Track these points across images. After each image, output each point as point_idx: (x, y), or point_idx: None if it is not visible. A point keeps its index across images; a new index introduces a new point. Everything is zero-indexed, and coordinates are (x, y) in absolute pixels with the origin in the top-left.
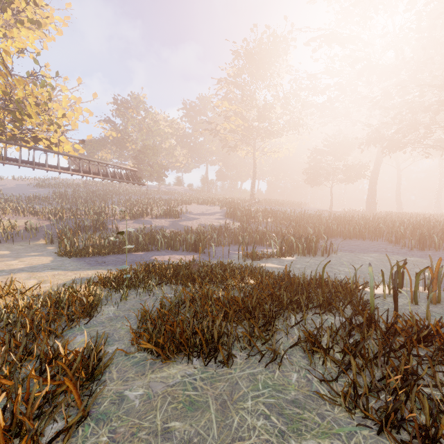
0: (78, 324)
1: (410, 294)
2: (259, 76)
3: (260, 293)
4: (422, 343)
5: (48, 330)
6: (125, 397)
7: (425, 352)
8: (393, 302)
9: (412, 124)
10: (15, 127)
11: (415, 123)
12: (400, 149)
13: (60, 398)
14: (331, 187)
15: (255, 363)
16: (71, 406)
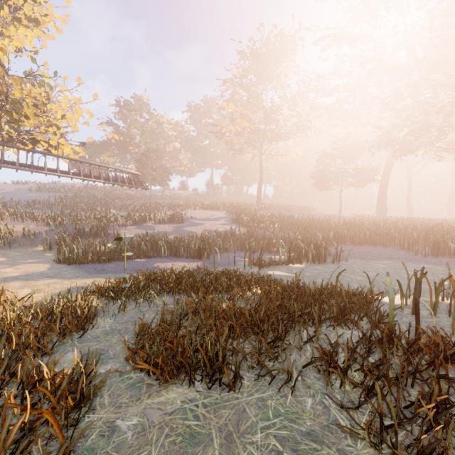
0: (70, 339)
1: (428, 305)
2: (266, 77)
3: (268, 305)
4: (449, 362)
5: (35, 347)
6: (117, 428)
7: (453, 372)
8: (412, 314)
9: (424, 126)
10: (12, 128)
11: (428, 125)
12: (412, 152)
13: (42, 429)
14: (340, 192)
15: (264, 385)
16: (54, 440)
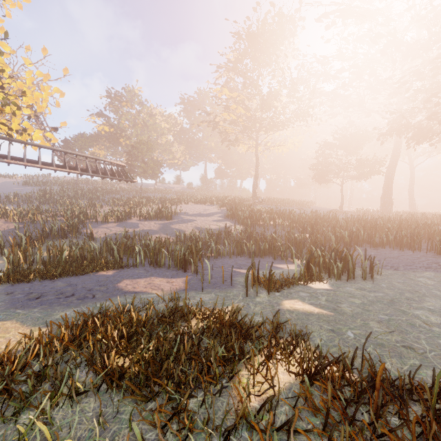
0: None
1: None
2: (263, 61)
3: None
4: None
5: None
6: None
7: None
8: None
9: None
10: None
11: None
12: (430, 139)
13: None
14: (342, 185)
15: None
16: None
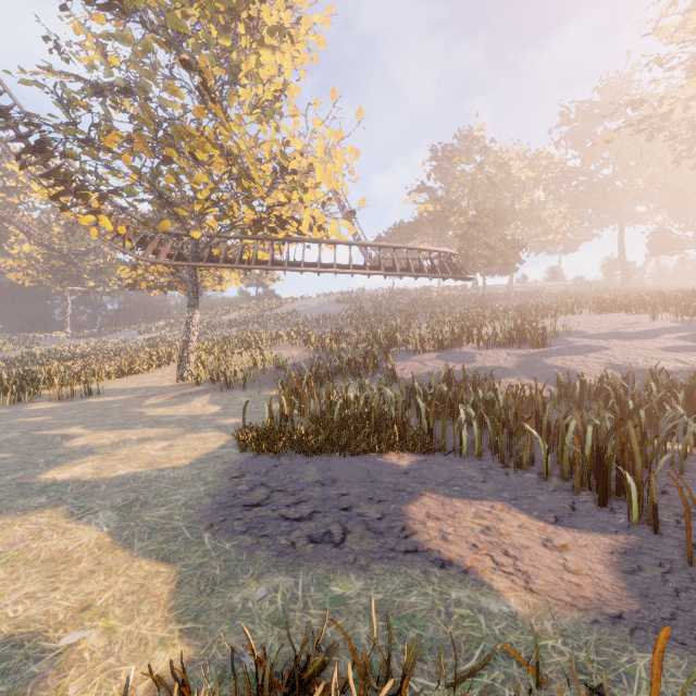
0: None
1: None
2: None
3: None
4: None
5: None
6: None
7: None
8: None
9: None
10: (250, 207)
11: None
12: None
13: None
14: None
15: None
16: None
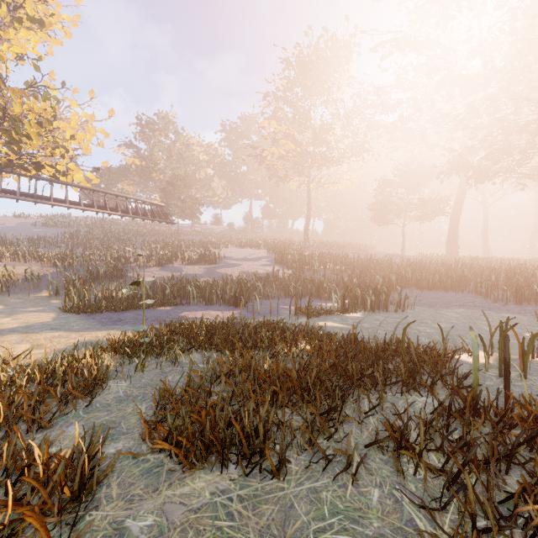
0: (74, 408)
1: (516, 364)
2: (315, 90)
3: (320, 364)
4: None
5: (29, 419)
6: (126, 531)
7: None
8: (497, 376)
9: (504, 148)
10: (11, 151)
11: (509, 147)
12: (489, 179)
13: (28, 532)
14: (403, 226)
15: (317, 471)
16: None
